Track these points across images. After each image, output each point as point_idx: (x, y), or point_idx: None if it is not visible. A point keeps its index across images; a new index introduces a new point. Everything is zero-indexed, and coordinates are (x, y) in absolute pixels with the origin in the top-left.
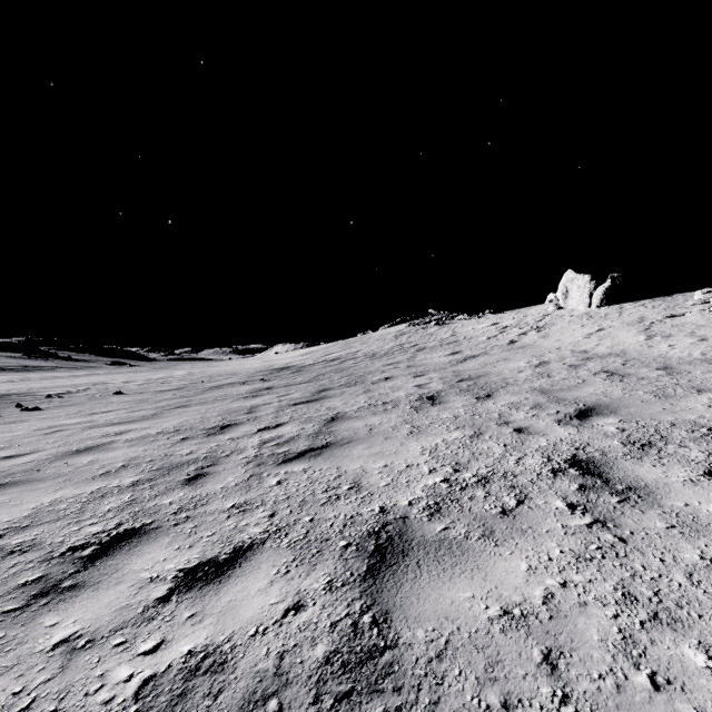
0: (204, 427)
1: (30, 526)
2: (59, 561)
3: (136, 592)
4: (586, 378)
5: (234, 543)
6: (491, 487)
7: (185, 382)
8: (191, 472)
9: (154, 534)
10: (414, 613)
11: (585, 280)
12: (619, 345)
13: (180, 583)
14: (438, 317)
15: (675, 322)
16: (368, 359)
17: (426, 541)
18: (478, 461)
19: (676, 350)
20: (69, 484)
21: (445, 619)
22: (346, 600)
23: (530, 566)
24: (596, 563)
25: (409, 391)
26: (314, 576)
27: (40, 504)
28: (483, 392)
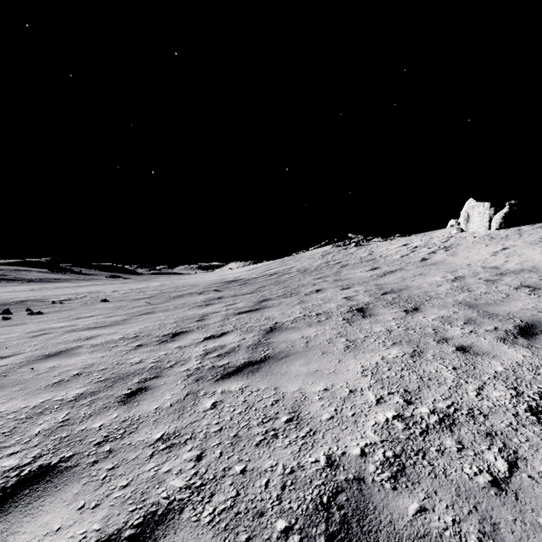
0: (159, 334)
1: None
2: None
3: None
4: (509, 293)
5: (146, 505)
6: (460, 433)
7: (156, 291)
8: (133, 385)
9: (65, 477)
10: None
11: (485, 207)
12: (528, 262)
13: None
14: (357, 240)
15: None
16: (301, 274)
17: (399, 536)
18: (431, 389)
19: None
20: (21, 394)
21: None
22: None
23: None
24: None
25: (339, 302)
26: None
27: None
28: (409, 305)
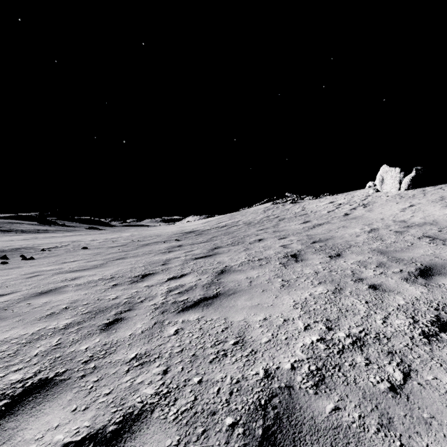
0: (131, 275)
1: None
2: None
3: None
4: (413, 242)
5: (125, 408)
6: (368, 352)
7: (127, 240)
8: (111, 316)
9: (60, 388)
10: None
11: (396, 172)
12: (429, 216)
13: None
14: (292, 198)
15: None
16: (246, 226)
17: (318, 427)
18: (347, 318)
19: None
20: (20, 324)
21: None
22: None
23: None
24: None
25: (277, 249)
26: None
27: None
28: (333, 251)
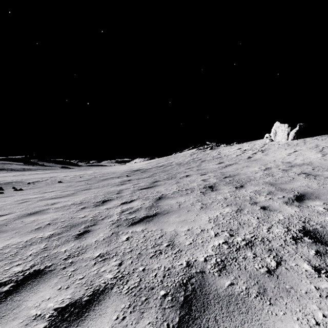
0: (94, 201)
1: None
2: None
3: None
4: (294, 177)
5: (94, 286)
6: (256, 249)
7: (91, 176)
8: (82, 229)
9: (49, 275)
10: None
11: (285, 127)
12: (307, 159)
13: (52, 322)
14: (211, 145)
15: None
16: (178, 166)
17: (219, 295)
18: (244, 228)
19: None
20: (17, 235)
21: None
22: None
23: None
24: None
25: (199, 182)
26: (141, 325)
27: None
28: (238, 184)
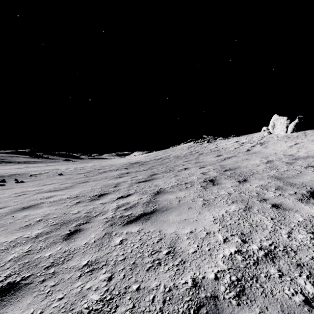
0: (90, 195)
1: None
2: None
3: None
4: (301, 170)
5: (73, 313)
6: (280, 264)
7: (91, 169)
8: (72, 228)
9: (23, 291)
10: None
11: (284, 119)
12: (311, 151)
13: None
14: (208, 139)
15: None
16: (175, 159)
17: None
18: (258, 232)
19: None
20: (4, 233)
21: None
22: None
23: None
24: None
25: (198, 176)
26: None
27: None
28: (241, 177)
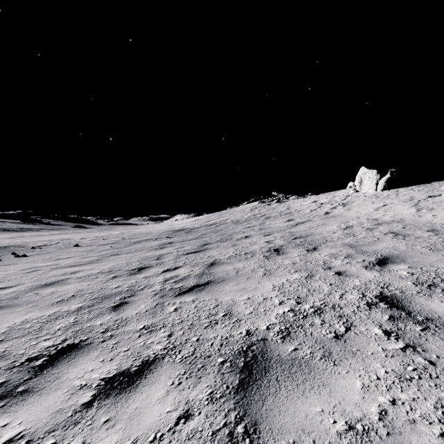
0: (128, 269)
1: (4, 341)
2: (18, 369)
3: (68, 397)
4: (380, 237)
5: (142, 357)
6: (324, 316)
7: (118, 238)
8: (117, 301)
9: (87, 349)
10: (277, 425)
11: (373, 173)
12: (398, 215)
13: (101, 390)
14: (278, 197)
15: (435, 200)
16: (234, 224)
17: (282, 359)
18: (313, 295)
19: (438, 219)
20: (35, 309)
21: (302, 431)
22: (224, 410)
23: (363, 384)
24: (415, 383)
25: (262, 245)
26: (199, 388)
27: (14, 323)
28: (311, 246)
